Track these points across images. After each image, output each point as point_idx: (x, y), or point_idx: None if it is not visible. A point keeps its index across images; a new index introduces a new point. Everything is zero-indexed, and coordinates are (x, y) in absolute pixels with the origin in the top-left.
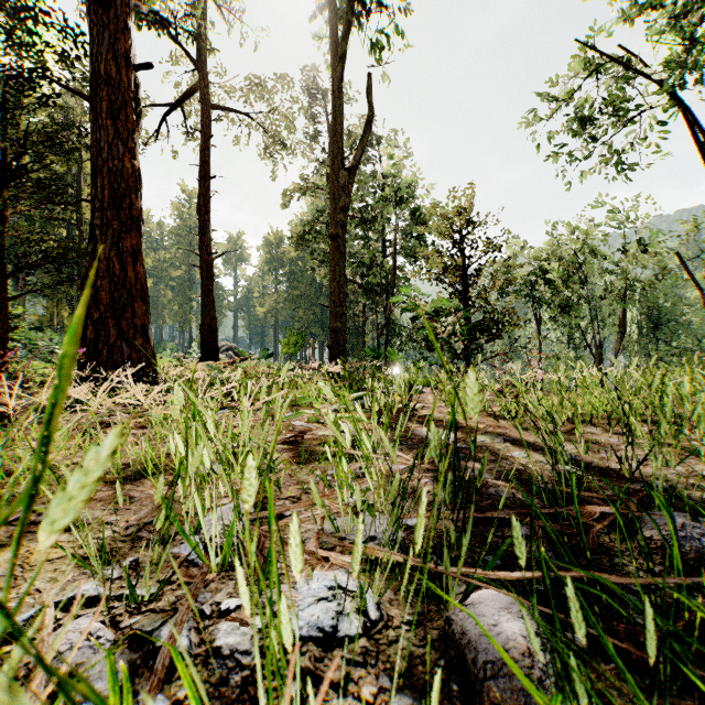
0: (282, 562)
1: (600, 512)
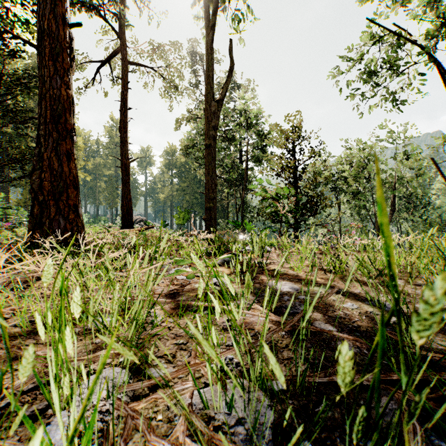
0: None
1: (443, 371)
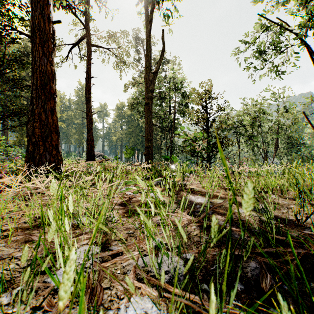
0: (112, 289)
1: None
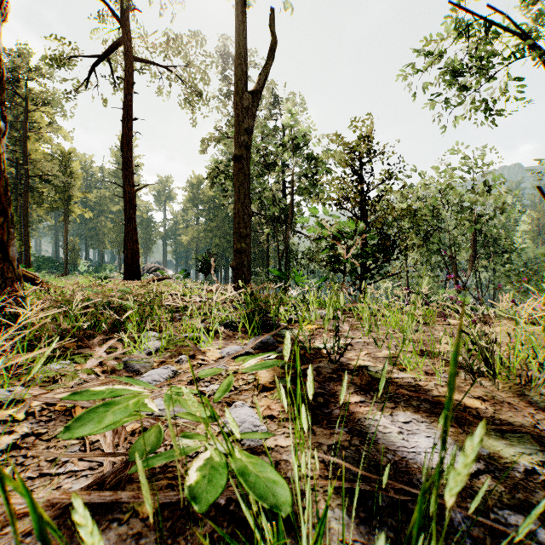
0: None
1: None
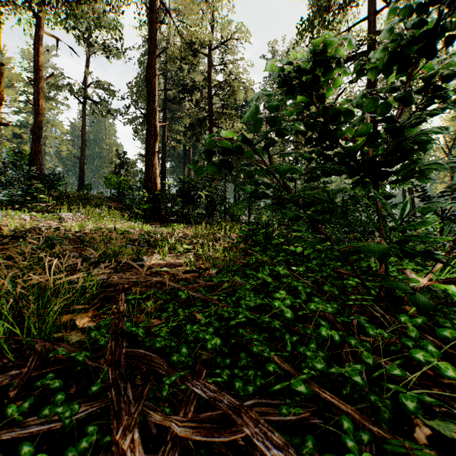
0: None
1: None
